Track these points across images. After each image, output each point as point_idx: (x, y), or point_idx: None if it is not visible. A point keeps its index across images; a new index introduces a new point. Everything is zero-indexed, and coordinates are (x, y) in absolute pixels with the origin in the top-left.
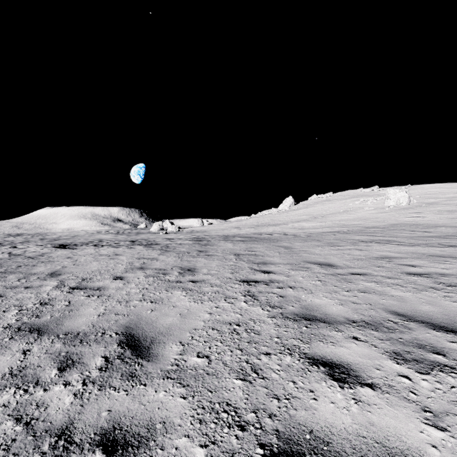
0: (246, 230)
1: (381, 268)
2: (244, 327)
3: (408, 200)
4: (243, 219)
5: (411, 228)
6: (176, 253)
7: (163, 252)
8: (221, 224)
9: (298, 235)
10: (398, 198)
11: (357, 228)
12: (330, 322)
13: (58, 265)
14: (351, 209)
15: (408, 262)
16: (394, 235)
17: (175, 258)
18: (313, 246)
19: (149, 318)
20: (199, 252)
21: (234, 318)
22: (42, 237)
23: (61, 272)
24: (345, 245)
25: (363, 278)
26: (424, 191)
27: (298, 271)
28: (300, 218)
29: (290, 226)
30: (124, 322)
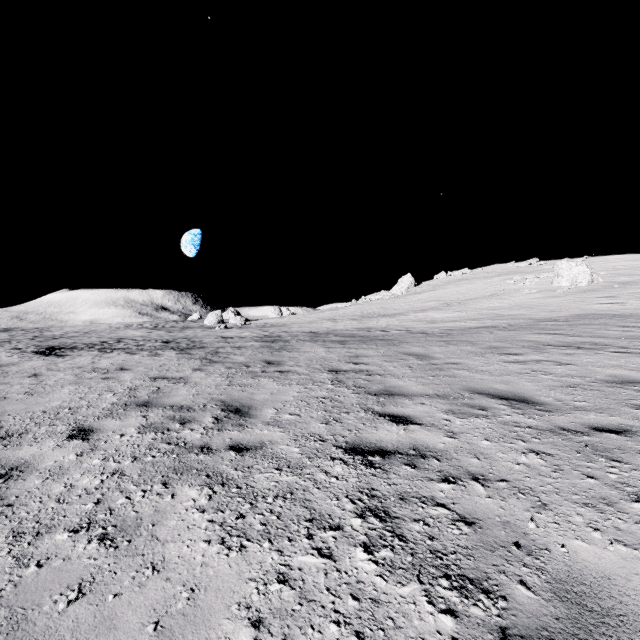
0: (345, 323)
1: None
2: None
3: (591, 278)
4: (339, 307)
5: (616, 321)
6: (225, 366)
7: (205, 364)
8: (308, 314)
9: (430, 333)
10: (574, 275)
11: (523, 322)
12: None
13: None
14: (502, 292)
15: None
16: (598, 334)
17: (220, 377)
18: (467, 354)
19: None
20: (267, 365)
21: None
22: (39, 334)
23: None
24: (525, 352)
25: (636, 444)
26: (610, 265)
27: (471, 420)
28: (426, 305)
29: (413, 317)
30: None
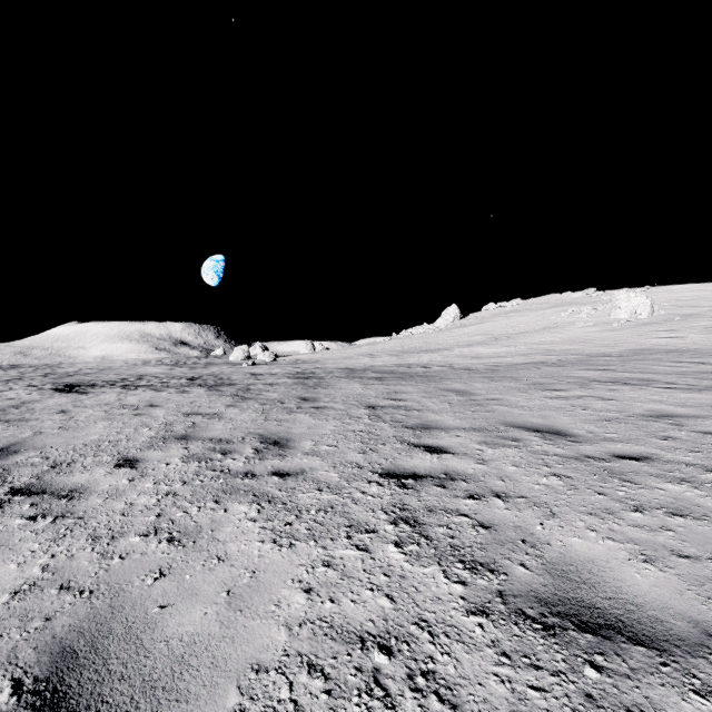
0: (384, 359)
1: (672, 441)
2: (404, 661)
3: (651, 310)
4: (378, 341)
5: (671, 356)
6: (259, 402)
7: (237, 401)
8: (343, 350)
9: (474, 369)
10: (633, 306)
11: (574, 357)
12: (656, 642)
13: (31, 428)
14: (556, 325)
15: None
16: (648, 370)
17: (255, 413)
18: (510, 390)
19: (141, 609)
20: (302, 401)
21: (373, 616)
22: (50, 371)
23: (22, 446)
24: (569, 388)
25: (651, 468)
26: (673, 296)
27: (502, 449)
28: (473, 339)
29: (457, 352)
30: (67, 625)
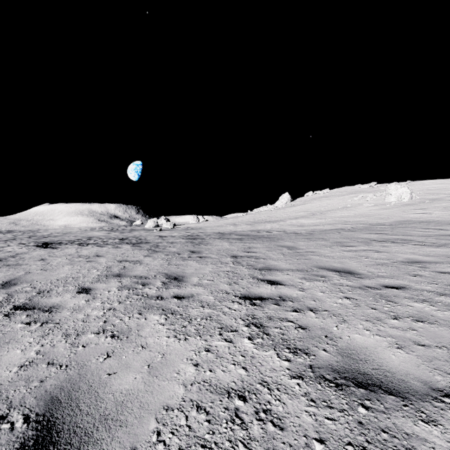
0: (243, 227)
1: (419, 277)
2: (253, 404)
3: (410, 196)
4: (239, 216)
5: (422, 225)
6: (164, 254)
7: (151, 253)
8: (217, 221)
9: (299, 233)
10: (399, 194)
11: (361, 226)
12: (401, 393)
13: (23, 270)
14: (351, 205)
15: (448, 269)
16: (408, 234)
17: (162, 260)
18: (321, 246)
19: (97, 375)
20: (191, 253)
21: (235, 379)
22: (32, 234)
23: (18, 280)
24: (357, 245)
25: (405, 293)
26: (425, 187)
27: (314, 282)
28: (298, 214)
29: (289, 222)
30: (53, 385)
